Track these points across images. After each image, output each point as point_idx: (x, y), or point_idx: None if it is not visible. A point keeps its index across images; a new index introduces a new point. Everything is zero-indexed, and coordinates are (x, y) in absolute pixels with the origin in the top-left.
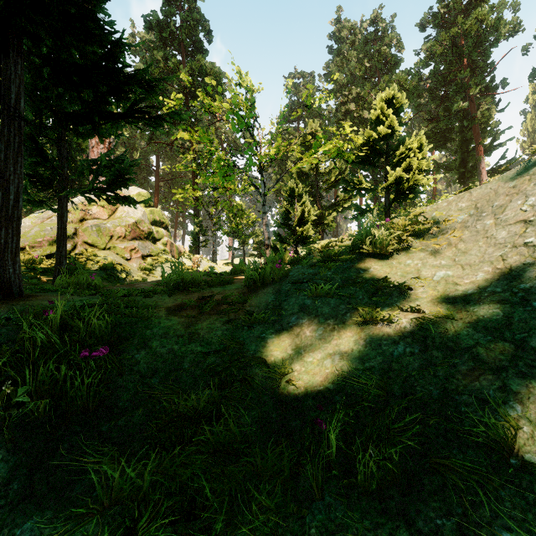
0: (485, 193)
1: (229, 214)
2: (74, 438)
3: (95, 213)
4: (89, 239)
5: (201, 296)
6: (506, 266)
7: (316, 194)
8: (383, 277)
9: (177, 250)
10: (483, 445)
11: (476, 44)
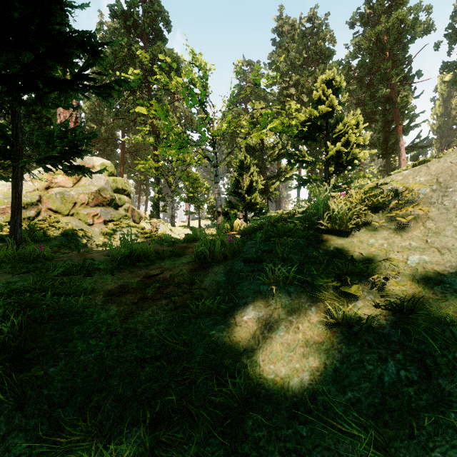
0: (445, 167)
1: (186, 183)
2: None
3: (60, 181)
4: (53, 205)
5: (148, 274)
6: None
7: (261, 166)
8: (348, 261)
9: (138, 215)
10: None
11: (396, 40)
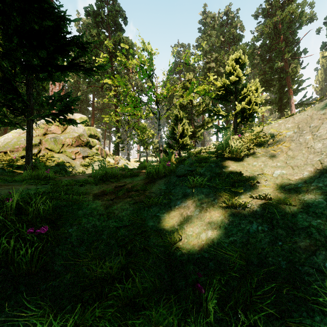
0: (303, 118)
1: (138, 131)
2: (19, 296)
3: (53, 129)
4: (49, 146)
5: (117, 185)
6: (324, 168)
7: (191, 118)
8: (238, 174)
9: (105, 153)
10: (326, 310)
11: (288, 27)
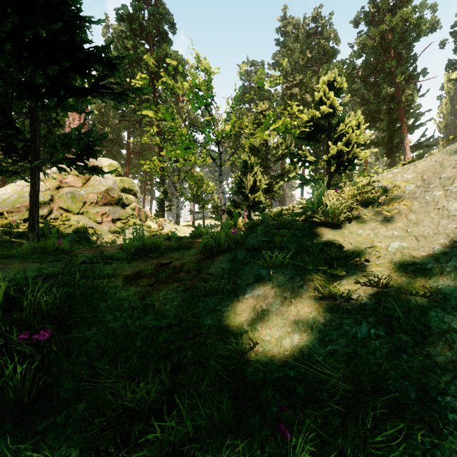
0: (430, 166)
1: (191, 183)
2: (2, 441)
3: (70, 181)
4: (64, 204)
5: (160, 263)
6: None
7: (265, 166)
8: (337, 248)
9: (144, 214)
10: None
11: (401, 39)
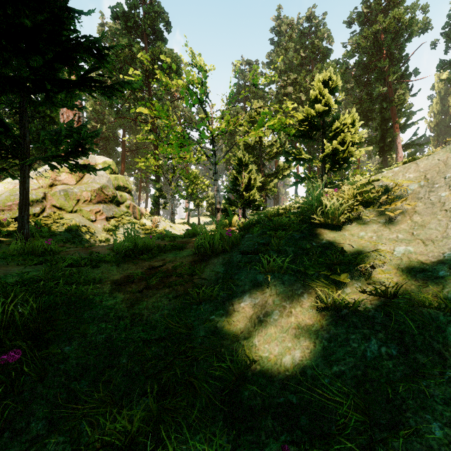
0: (433, 164)
1: (186, 180)
2: None
3: (63, 179)
4: (57, 202)
5: (151, 266)
6: None
7: (260, 164)
8: (339, 252)
9: (139, 212)
10: None
11: (393, 39)
